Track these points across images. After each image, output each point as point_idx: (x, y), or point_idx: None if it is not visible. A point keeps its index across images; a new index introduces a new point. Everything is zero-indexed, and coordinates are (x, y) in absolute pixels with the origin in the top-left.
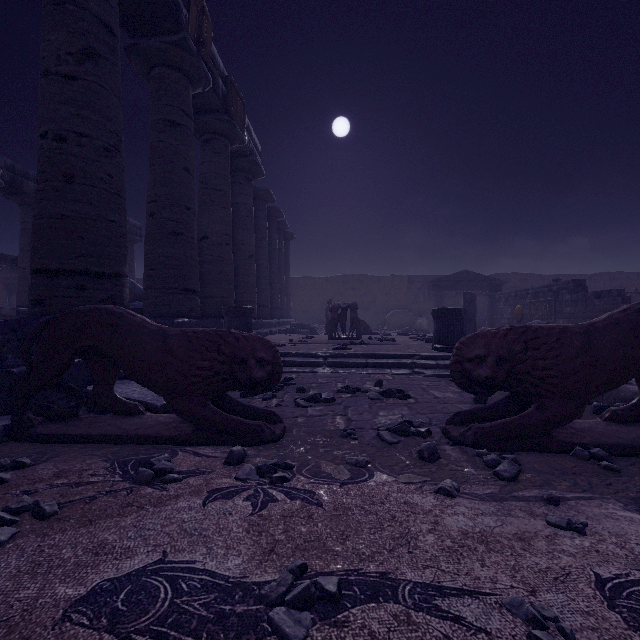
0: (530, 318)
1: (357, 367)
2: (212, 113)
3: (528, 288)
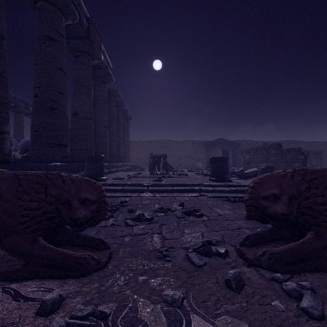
0: (253, 162)
1: (167, 192)
2: (80, 39)
3: (252, 147)
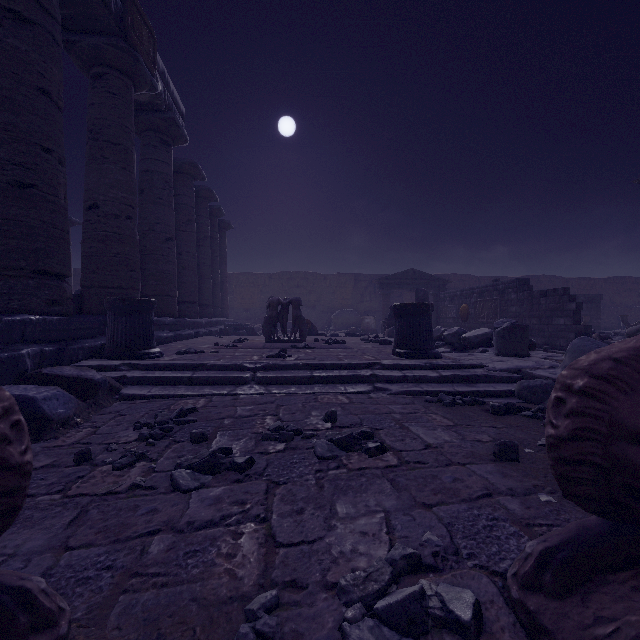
0: (476, 317)
1: (299, 383)
2: (103, 35)
3: (473, 287)
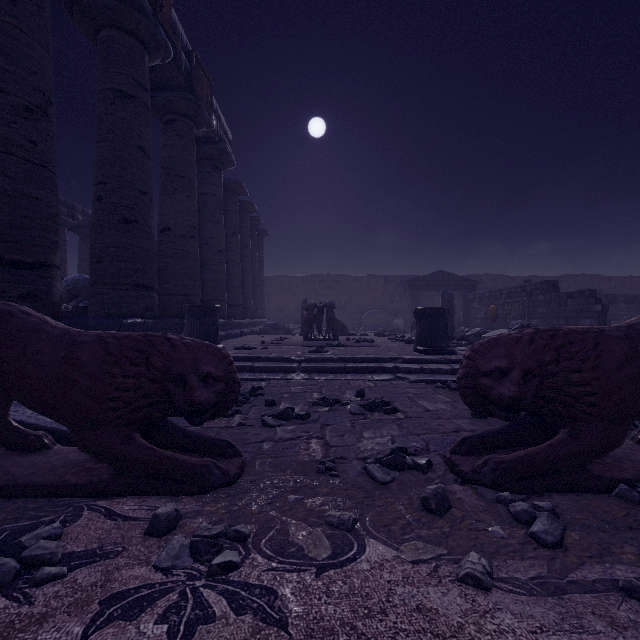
0: (504, 318)
1: (335, 372)
2: (174, 91)
3: (502, 288)
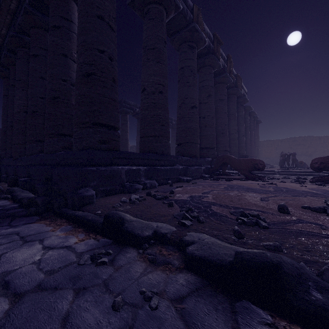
0: None
1: (291, 175)
2: (230, 88)
3: None
